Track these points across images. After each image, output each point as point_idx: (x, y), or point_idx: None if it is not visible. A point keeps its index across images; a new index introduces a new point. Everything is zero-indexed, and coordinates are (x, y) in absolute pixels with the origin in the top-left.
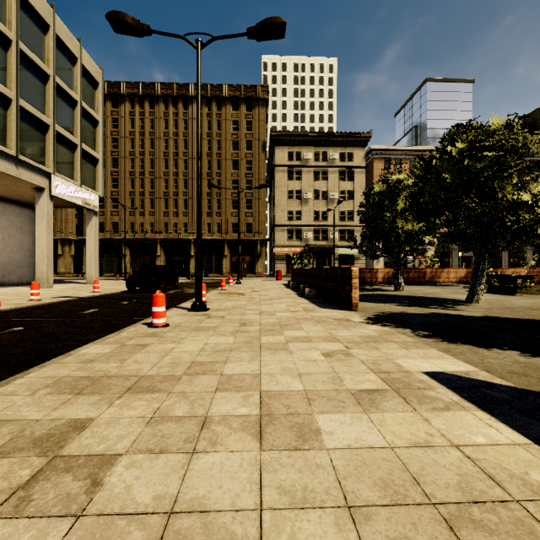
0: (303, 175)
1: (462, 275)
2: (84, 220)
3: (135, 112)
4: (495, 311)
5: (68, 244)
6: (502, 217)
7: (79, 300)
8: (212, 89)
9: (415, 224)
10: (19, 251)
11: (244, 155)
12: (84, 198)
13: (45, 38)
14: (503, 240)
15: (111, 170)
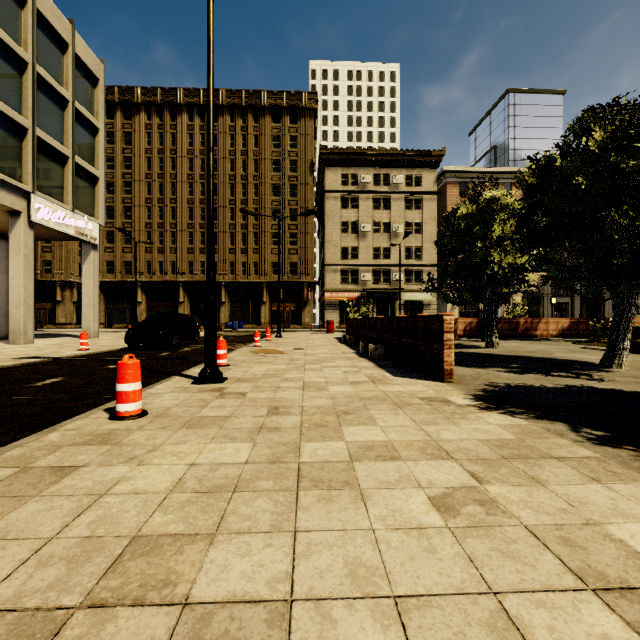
0: (360, 202)
1: (565, 326)
2: None
3: (152, 125)
4: None
5: (70, 288)
6: None
7: (50, 363)
8: (247, 96)
9: (517, 258)
10: None
11: (287, 178)
12: (78, 227)
13: (22, 13)
14: None
15: (123, 196)
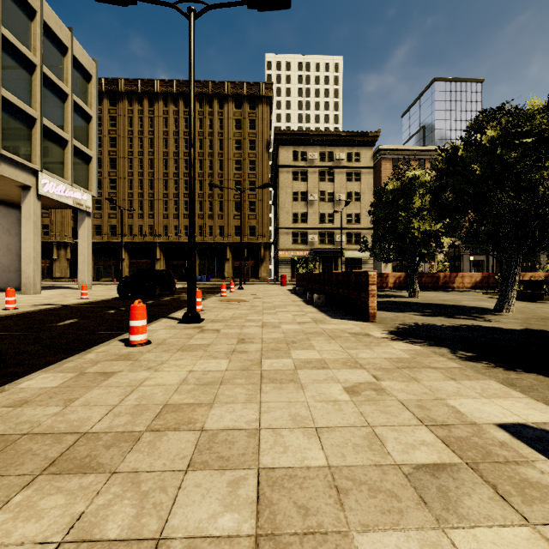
0: (308, 175)
1: (478, 280)
2: None
3: (133, 110)
4: (535, 323)
5: (64, 247)
6: (544, 213)
7: (61, 309)
8: (213, 86)
9: (433, 225)
10: (6, 255)
11: (247, 155)
12: (76, 198)
13: (32, 24)
14: (542, 240)
15: (109, 170)
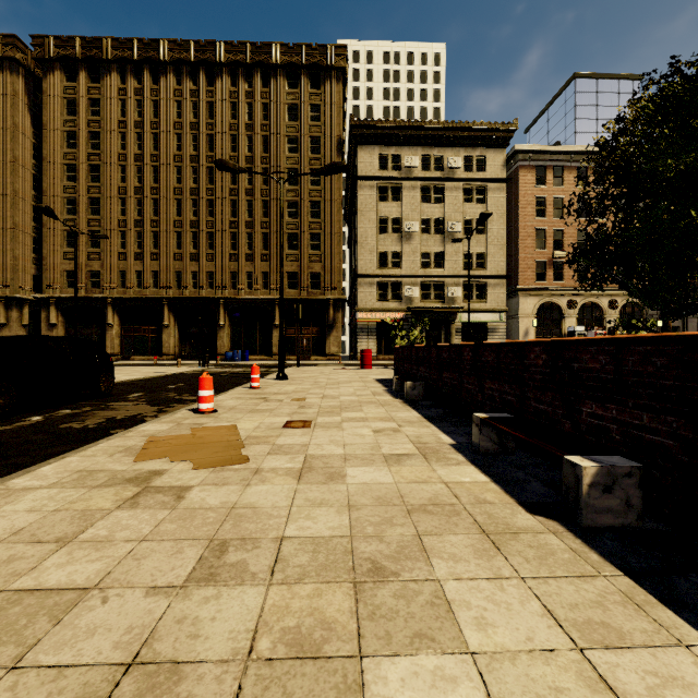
0: (404, 193)
1: None
2: (43, 267)
3: (127, 89)
4: None
5: (18, 306)
6: None
7: None
8: (254, 50)
9: None
10: None
11: (307, 161)
12: None
13: None
14: None
15: (88, 184)
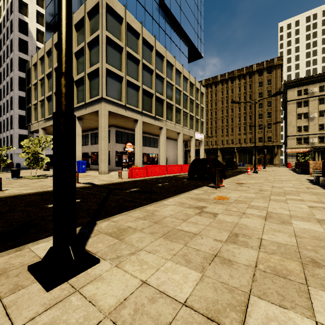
0: (309, 102)
1: None
2: (188, 142)
3: (208, 92)
4: None
5: None
6: None
7: None
8: (246, 69)
9: None
10: None
11: (265, 99)
12: (201, 137)
13: (193, 89)
14: None
15: None
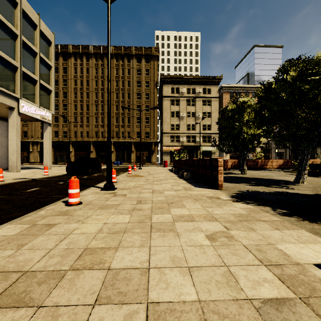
0: (180, 102)
1: (281, 163)
2: None
3: (77, 63)
4: (320, 190)
5: (36, 144)
6: None
7: (31, 181)
8: (124, 49)
9: (256, 130)
10: (1, 149)
11: (144, 90)
12: (42, 115)
13: (15, 11)
14: None
15: (62, 99)
